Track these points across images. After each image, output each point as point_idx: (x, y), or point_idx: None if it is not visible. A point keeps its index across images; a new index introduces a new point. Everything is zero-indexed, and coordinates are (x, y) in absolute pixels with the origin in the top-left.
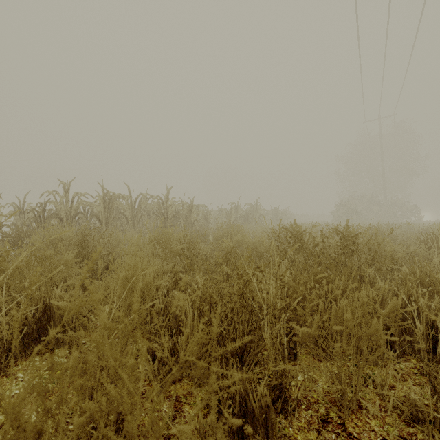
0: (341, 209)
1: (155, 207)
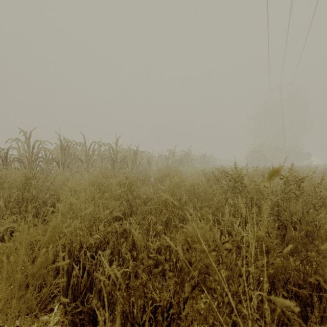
0: (252, 155)
1: (107, 153)
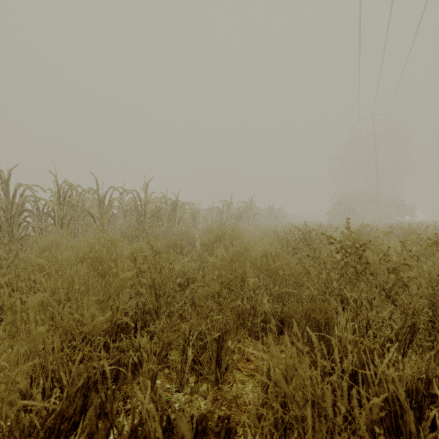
0: (336, 208)
1: (132, 205)
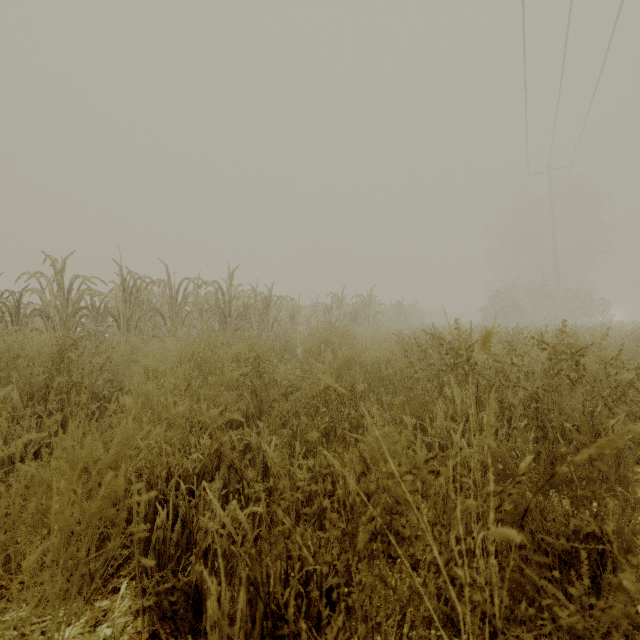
0: (494, 304)
1: (211, 301)
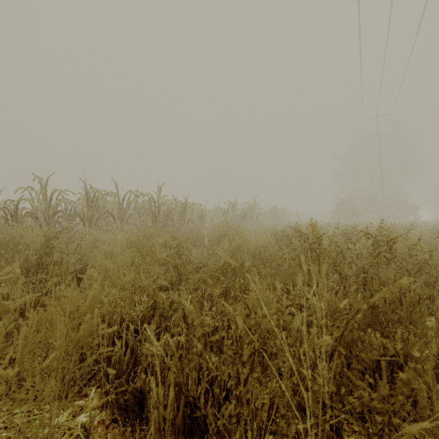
0: (339, 208)
1: (146, 206)
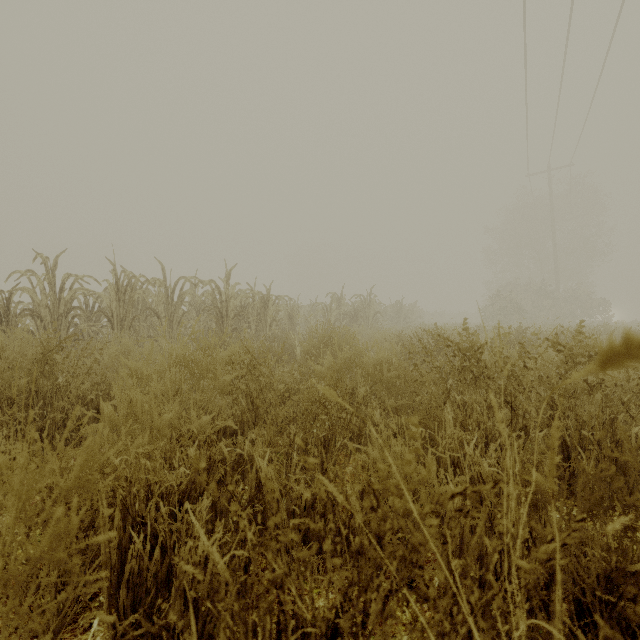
0: (494, 304)
1: (208, 300)
